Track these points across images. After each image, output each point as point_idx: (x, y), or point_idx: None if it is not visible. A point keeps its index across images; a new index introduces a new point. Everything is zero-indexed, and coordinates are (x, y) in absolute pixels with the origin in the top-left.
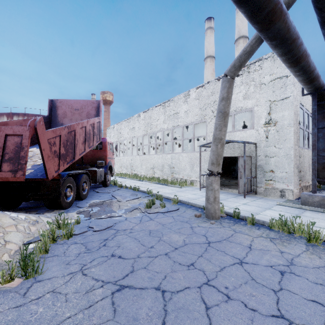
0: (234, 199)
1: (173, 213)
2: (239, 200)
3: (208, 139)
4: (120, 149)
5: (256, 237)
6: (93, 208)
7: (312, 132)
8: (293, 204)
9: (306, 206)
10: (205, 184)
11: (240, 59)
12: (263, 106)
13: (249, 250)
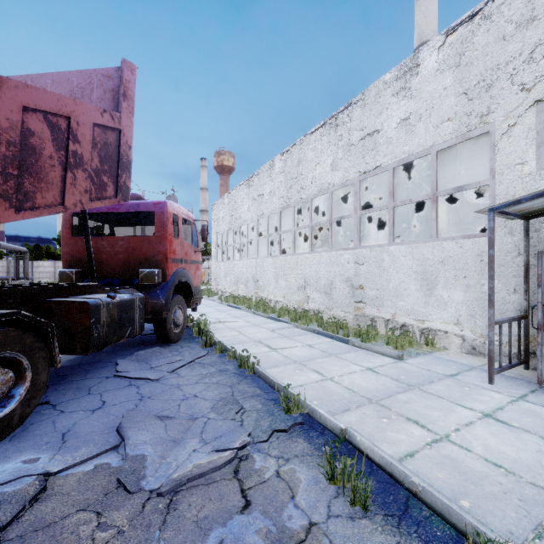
0: None
1: None
2: None
3: (501, 193)
4: (234, 244)
5: None
6: None
7: None
8: None
9: None
10: (486, 349)
11: None
12: None
13: None
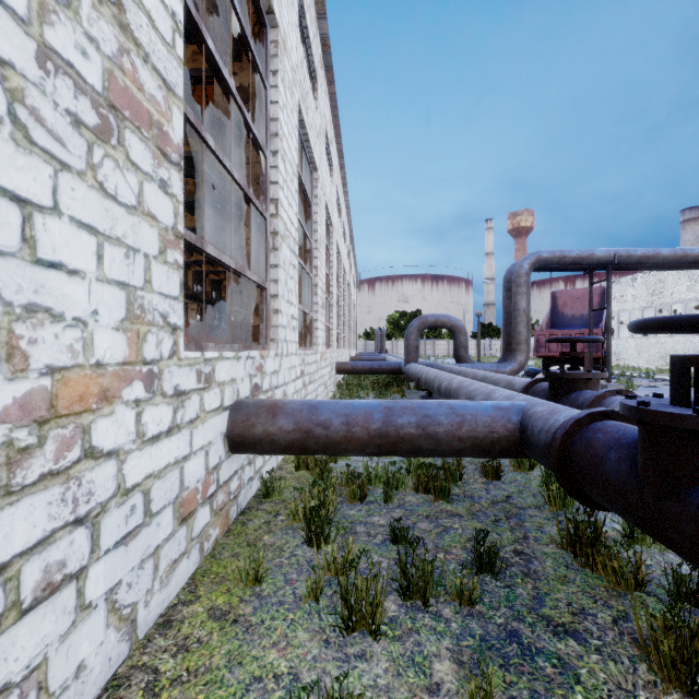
0: None
1: None
2: None
3: None
4: None
5: None
6: None
7: None
8: None
9: None
10: None
11: None
12: None
13: None
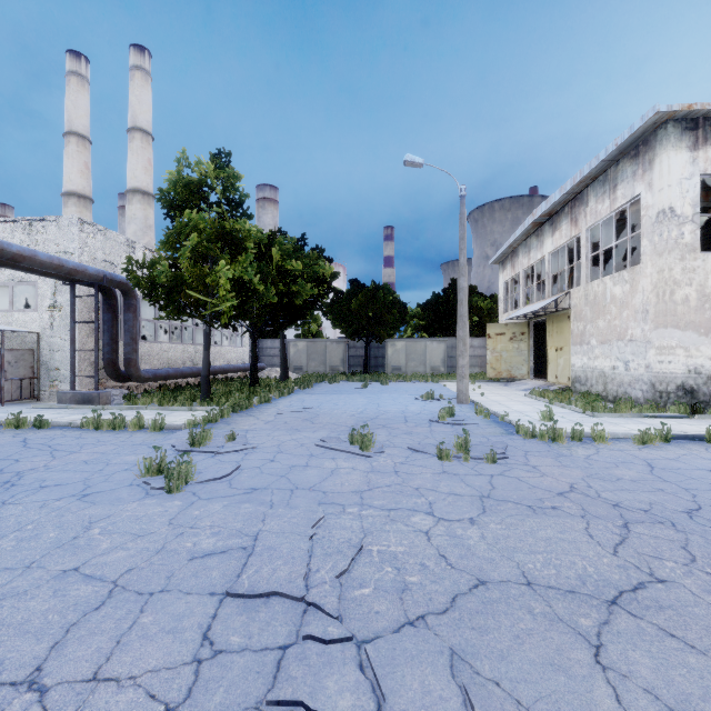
0: None
1: None
2: None
3: None
4: None
5: None
6: None
7: (71, 326)
8: (46, 404)
9: (56, 405)
10: None
11: None
12: (48, 284)
13: None
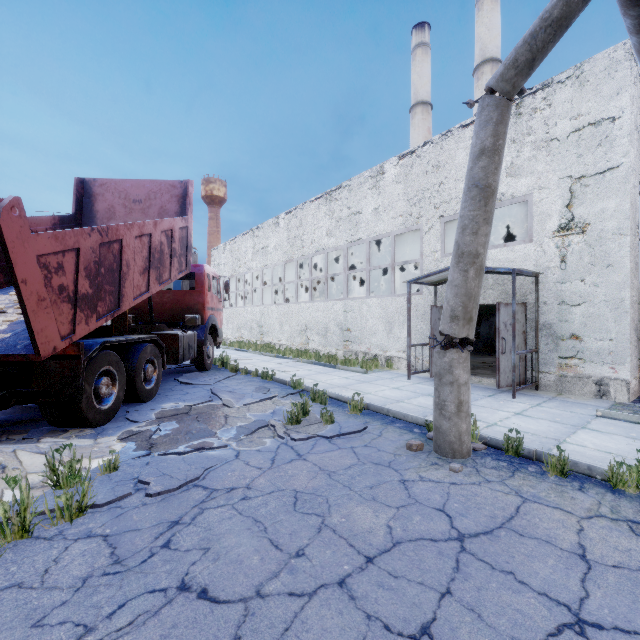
0: (491, 402)
1: (354, 439)
2: (505, 405)
3: (425, 268)
4: (237, 291)
5: (587, 518)
6: (163, 424)
7: None
8: None
9: None
10: (418, 366)
11: (532, 43)
12: (554, 191)
13: (586, 569)
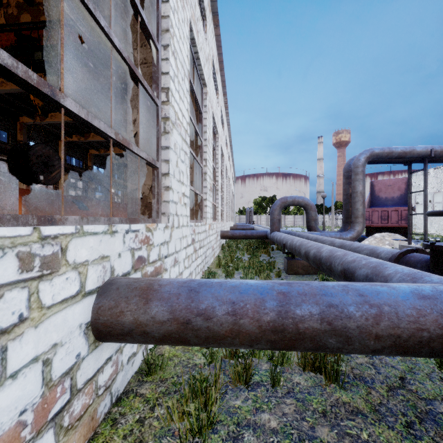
0: None
1: None
2: None
3: None
4: None
5: None
6: None
7: None
8: None
9: None
10: None
11: None
12: None
13: None
